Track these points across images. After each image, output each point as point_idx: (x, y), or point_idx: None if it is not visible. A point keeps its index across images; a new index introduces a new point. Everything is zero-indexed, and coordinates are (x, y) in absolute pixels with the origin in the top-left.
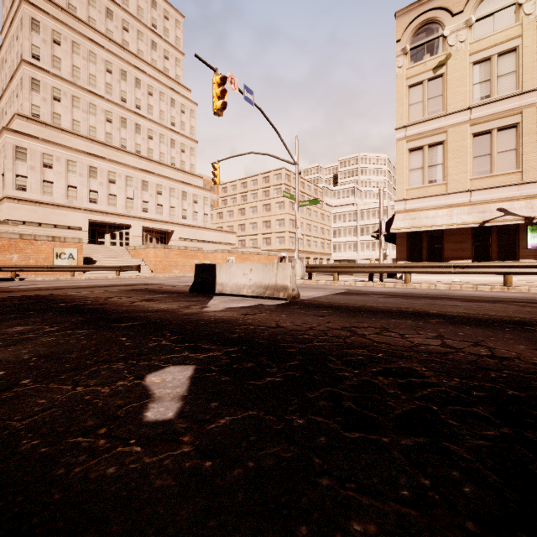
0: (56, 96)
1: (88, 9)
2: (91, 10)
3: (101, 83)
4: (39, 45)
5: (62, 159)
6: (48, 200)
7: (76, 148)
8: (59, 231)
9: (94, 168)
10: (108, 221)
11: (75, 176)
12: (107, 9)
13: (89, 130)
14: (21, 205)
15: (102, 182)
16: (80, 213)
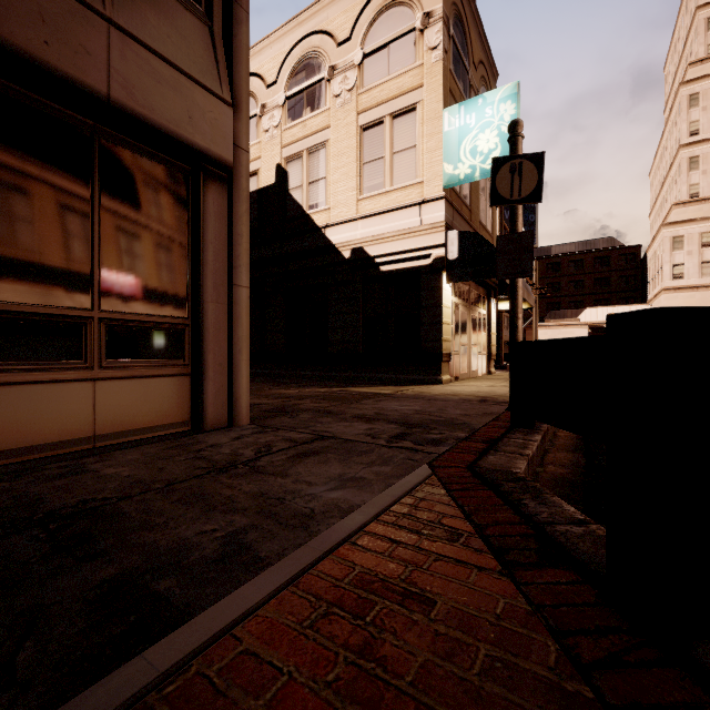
0: None
1: None
2: None
3: None
4: (696, 119)
5: None
6: (706, 283)
7: None
8: None
9: None
10: None
11: None
12: None
13: None
14: (677, 294)
15: None
16: None
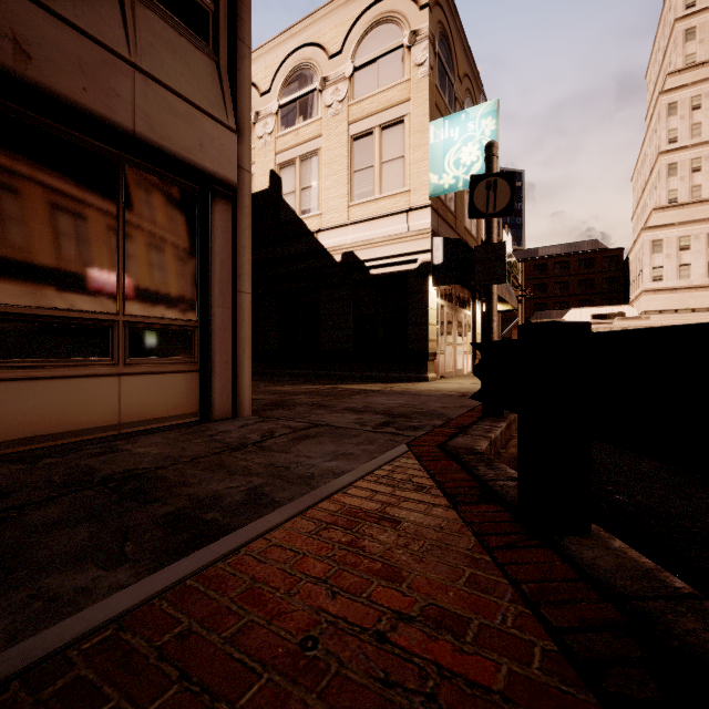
0: (695, 168)
1: None
2: None
3: None
4: (675, 127)
5: (701, 235)
6: (684, 285)
7: None
8: (697, 315)
9: None
10: None
11: None
12: None
13: None
14: (656, 296)
15: None
16: None
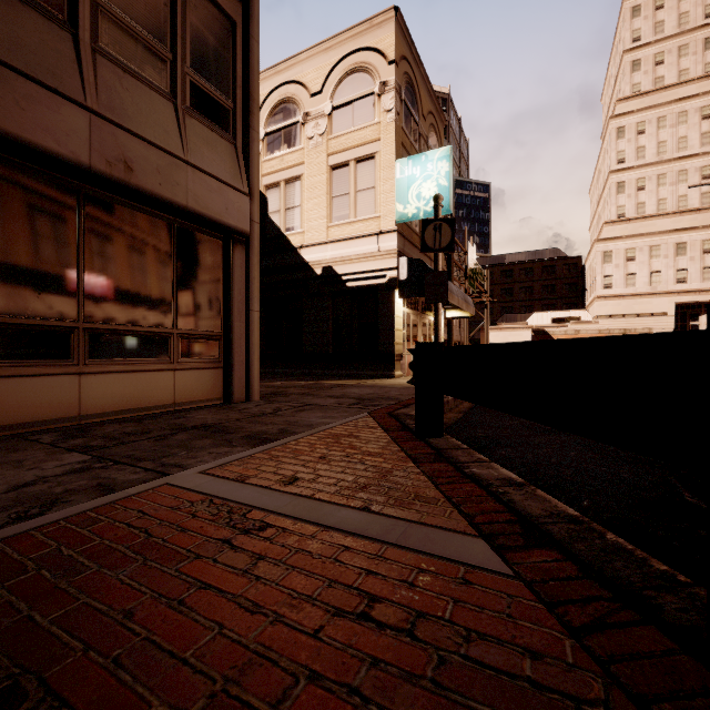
0: (640, 186)
1: (678, 64)
2: (682, 61)
3: (694, 139)
4: (623, 149)
5: (644, 248)
6: (630, 292)
7: (661, 229)
8: (642, 319)
9: (681, 244)
10: (702, 300)
11: (659, 260)
12: (705, 40)
13: (677, 202)
14: (607, 302)
15: (693, 256)
16: (664, 298)
